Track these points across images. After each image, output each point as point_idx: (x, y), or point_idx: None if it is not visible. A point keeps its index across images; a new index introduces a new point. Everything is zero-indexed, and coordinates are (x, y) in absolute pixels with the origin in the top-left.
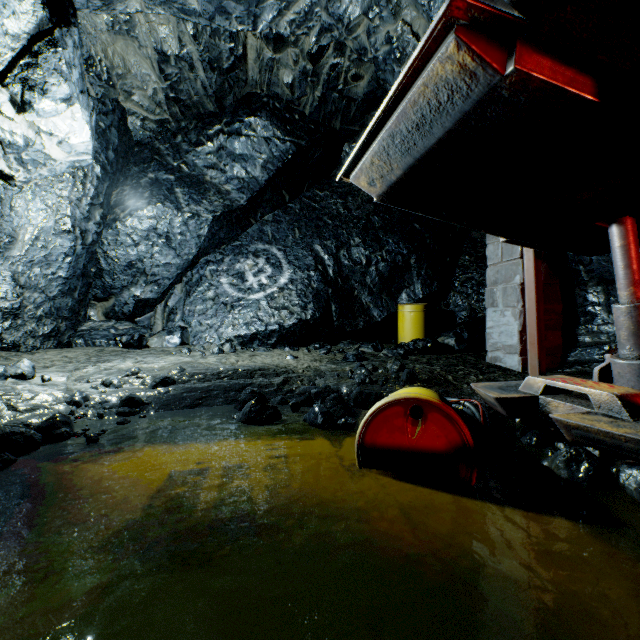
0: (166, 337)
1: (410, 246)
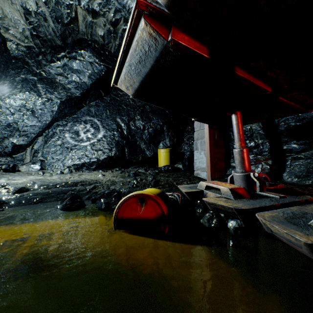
0: (31, 165)
1: (163, 121)
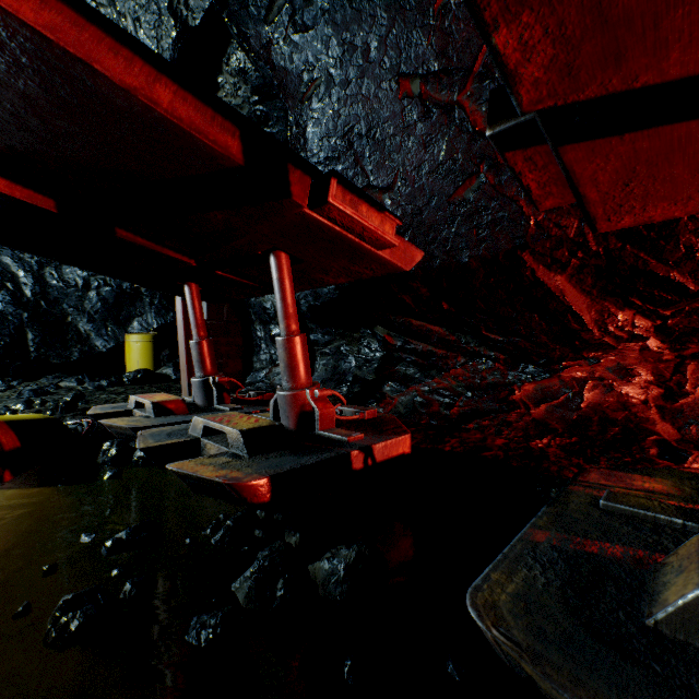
0: None
1: None
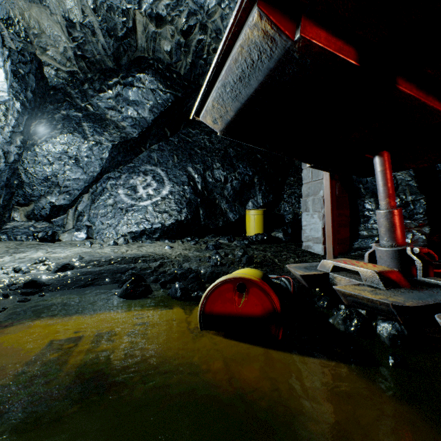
0: (75, 233)
1: (254, 170)
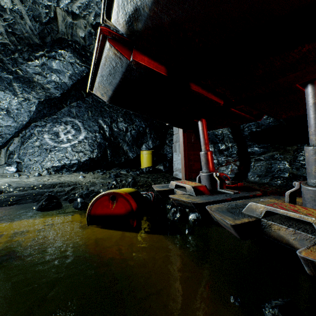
0: (6, 167)
1: (146, 123)
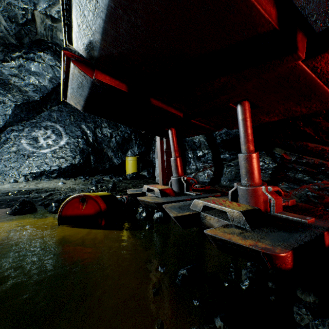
0: None
1: (131, 129)
